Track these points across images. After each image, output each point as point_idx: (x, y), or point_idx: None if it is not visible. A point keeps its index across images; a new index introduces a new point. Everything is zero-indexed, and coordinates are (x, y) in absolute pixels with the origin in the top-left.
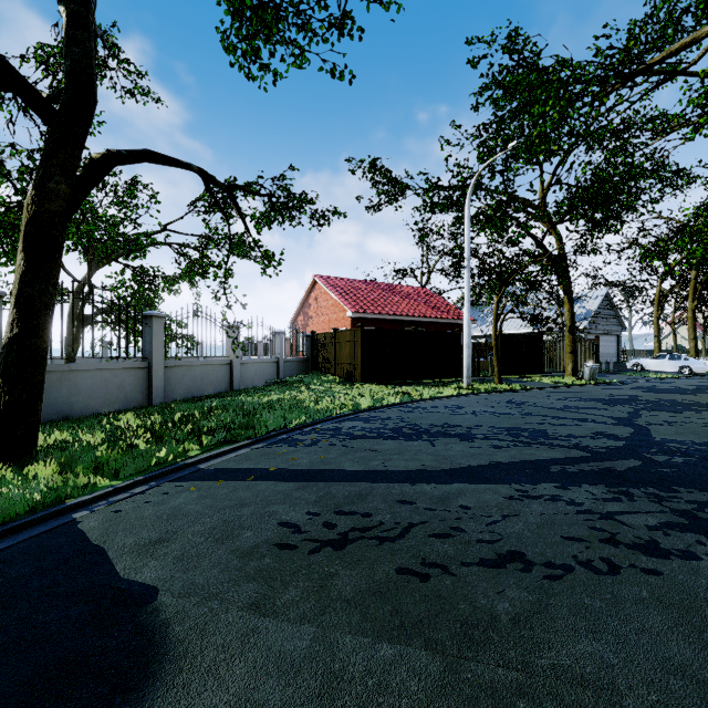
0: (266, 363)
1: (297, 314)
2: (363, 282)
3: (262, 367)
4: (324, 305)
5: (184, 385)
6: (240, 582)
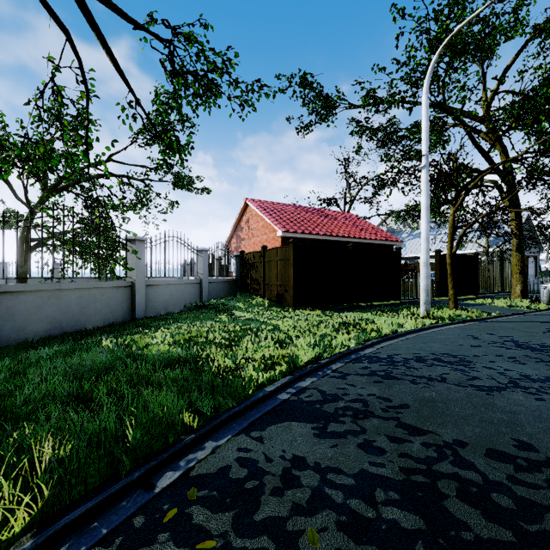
0: (184, 284)
1: (230, 237)
2: (292, 206)
3: (180, 289)
4: (255, 227)
5: (44, 318)
6: None
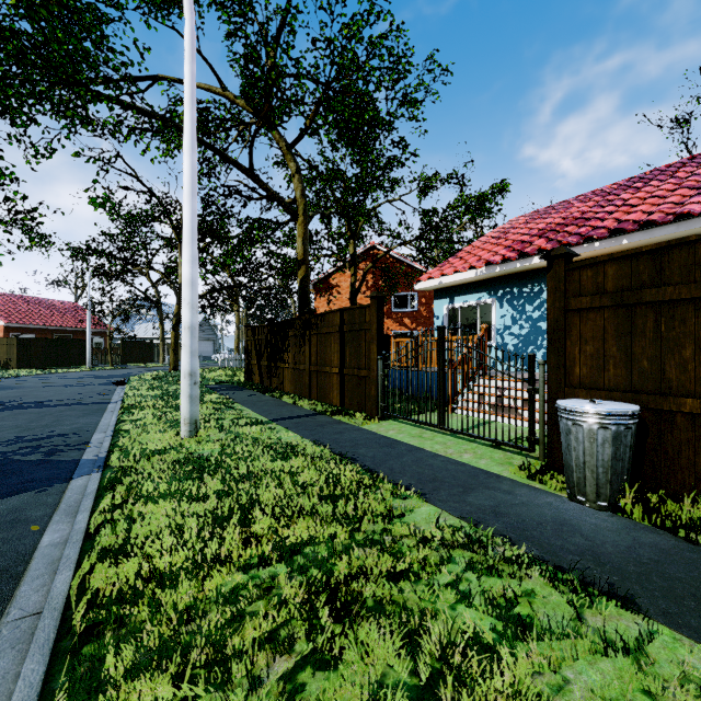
0: None
1: None
2: (14, 296)
3: None
4: None
5: None
6: (7, 384)
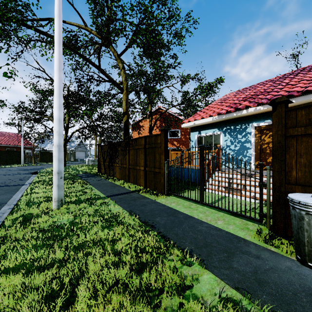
0: None
1: None
2: None
3: None
4: None
5: None
6: None
